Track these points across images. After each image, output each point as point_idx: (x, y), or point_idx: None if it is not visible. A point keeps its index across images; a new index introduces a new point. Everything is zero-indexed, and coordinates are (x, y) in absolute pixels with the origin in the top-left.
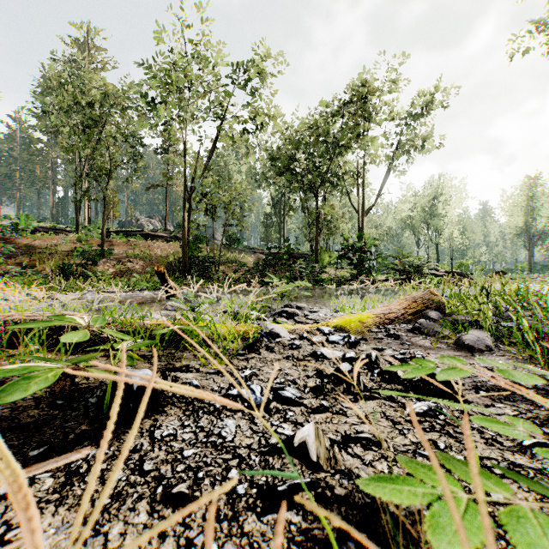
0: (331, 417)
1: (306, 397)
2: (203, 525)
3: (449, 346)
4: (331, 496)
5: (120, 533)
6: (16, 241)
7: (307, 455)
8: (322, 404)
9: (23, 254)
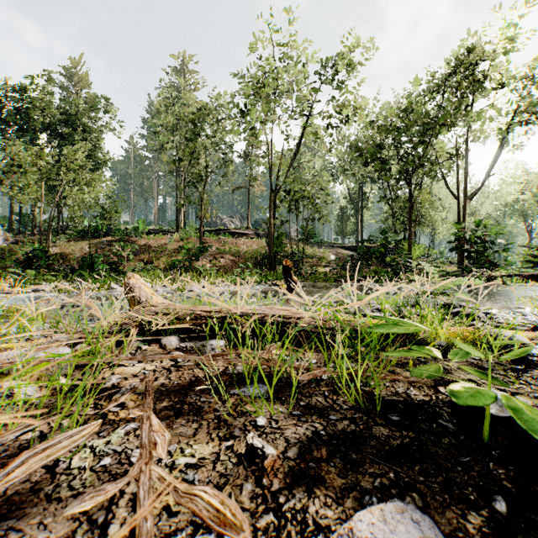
0: None
1: None
2: None
3: None
4: None
5: None
6: (137, 241)
7: None
8: None
9: (143, 252)
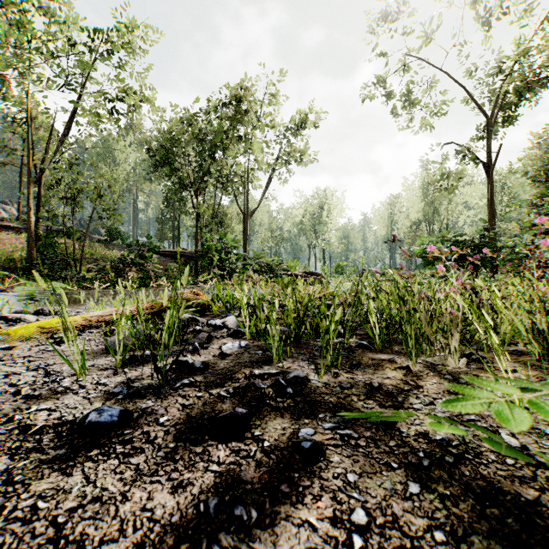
0: None
1: None
2: None
3: (99, 349)
4: None
5: None
6: None
7: None
8: None
9: None
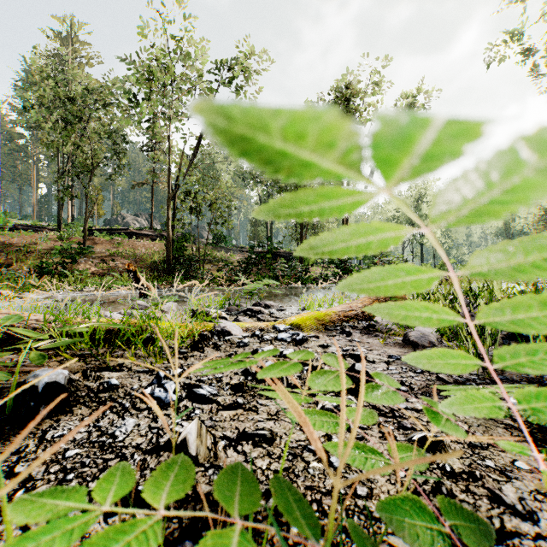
0: (240, 414)
1: (222, 395)
2: None
3: (396, 343)
4: (192, 494)
5: None
6: None
7: (186, 452)
8: (236, 401)
9: None
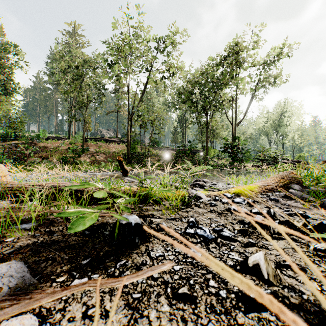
0: (259, 249)
1: (238, 236)
2: (209, 316)
3: (315, 207)
4: (289, 303)
5: (156, 317)
6: (38, 144)
7: (260, 274)
8: (249, 241)
9: (42, 151)
